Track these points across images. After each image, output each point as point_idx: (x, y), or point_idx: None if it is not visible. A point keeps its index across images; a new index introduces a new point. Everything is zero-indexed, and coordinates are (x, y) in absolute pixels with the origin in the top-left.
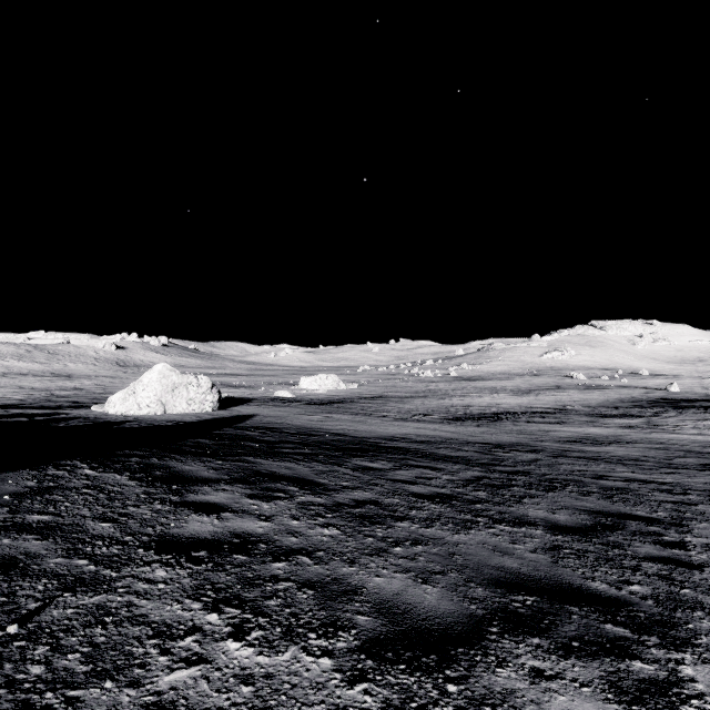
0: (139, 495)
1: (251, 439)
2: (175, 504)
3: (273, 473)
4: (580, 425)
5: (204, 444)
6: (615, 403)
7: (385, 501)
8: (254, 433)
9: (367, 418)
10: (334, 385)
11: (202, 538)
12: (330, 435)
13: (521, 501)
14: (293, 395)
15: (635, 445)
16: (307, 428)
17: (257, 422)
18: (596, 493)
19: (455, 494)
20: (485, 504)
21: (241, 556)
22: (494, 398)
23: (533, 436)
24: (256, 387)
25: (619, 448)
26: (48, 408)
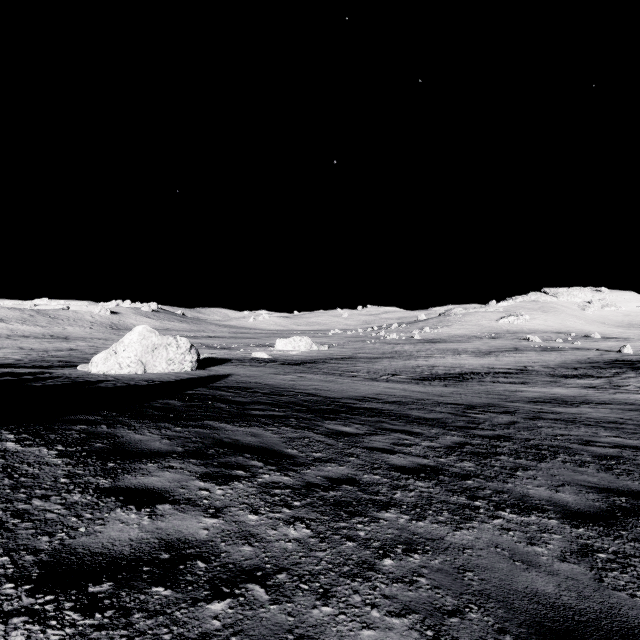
0: (58, 479)
1: (222, 400)
2: (101, 492)
3: (236, 442)
4: (544, 385)
5: (172, 405)
6: (572, 364)
7: (364, 479)
8: (227, 393)
9: (338, 378)
10: (307, 347)
11: (115, 554)
12: (302, 395)
13: (515, 475)
14: (269, 356)
15: (605, 406)
16: (280, 388)
17: (232, 381)
18: (591, 463)
19: (440, 465)
20: (476, 479)
21: (163, 589)
22: (457, 359)
23: (501, 396)
24: (235, 349)
25: (591, 409)
26: (37, 368)
